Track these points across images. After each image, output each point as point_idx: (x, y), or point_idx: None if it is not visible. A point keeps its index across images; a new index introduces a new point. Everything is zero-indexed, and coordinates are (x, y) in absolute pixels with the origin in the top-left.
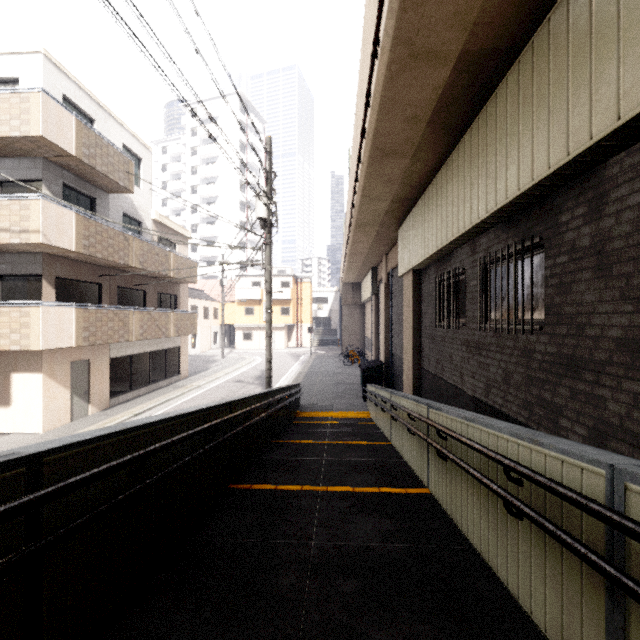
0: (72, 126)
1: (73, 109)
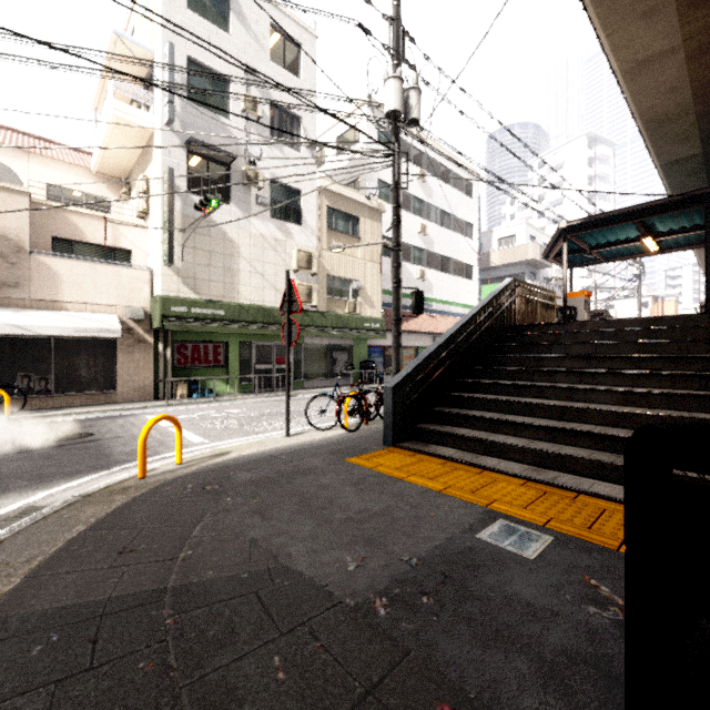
0: (538, 249)
1: (529, 238)
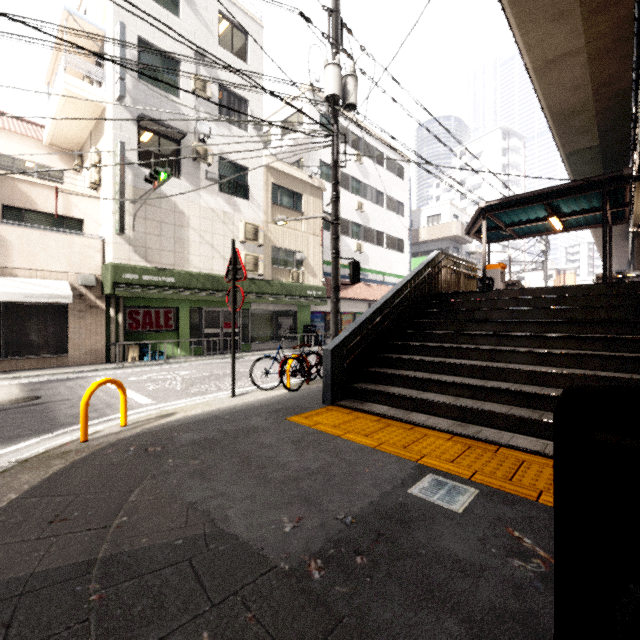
0: (460, 227)
1: (453, 216)
